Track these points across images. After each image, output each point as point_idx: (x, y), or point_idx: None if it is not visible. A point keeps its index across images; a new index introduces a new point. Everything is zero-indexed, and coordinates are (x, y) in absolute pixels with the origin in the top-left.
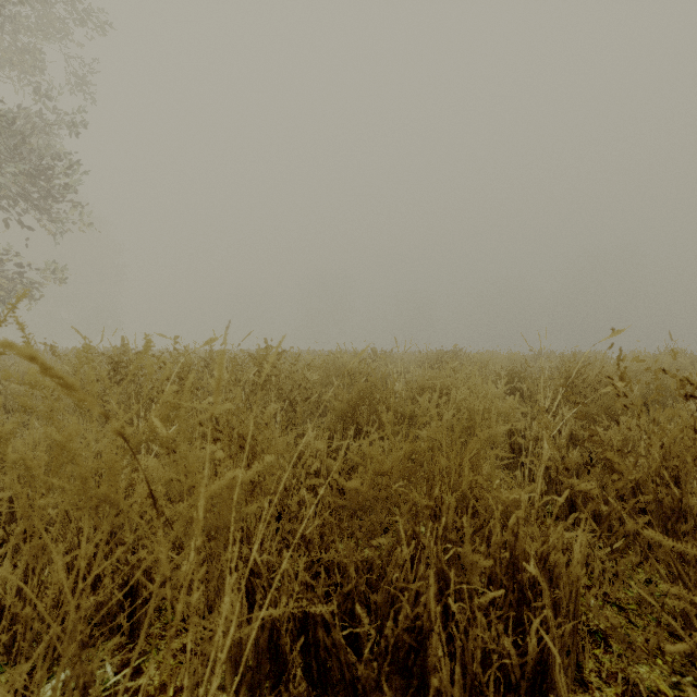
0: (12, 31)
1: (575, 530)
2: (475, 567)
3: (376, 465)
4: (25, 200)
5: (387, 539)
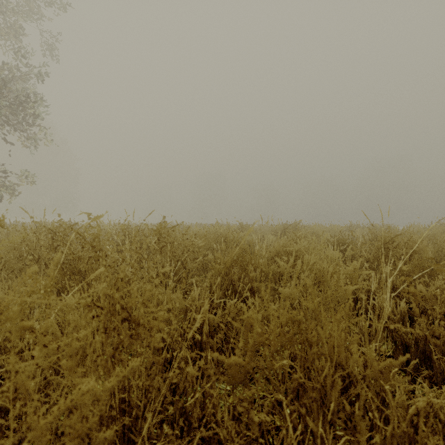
0: (1, 12)
1: (414, 374)
2: None
3: (256, 339)
4: (10, 125)
5: (268, 419)
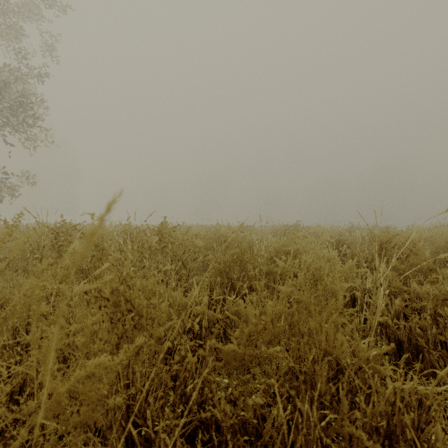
0: (2, 13)
1: (406, 368)
2: (355, 444)
3: (250, 328)
4: (11, 126)
5: (261, 401)
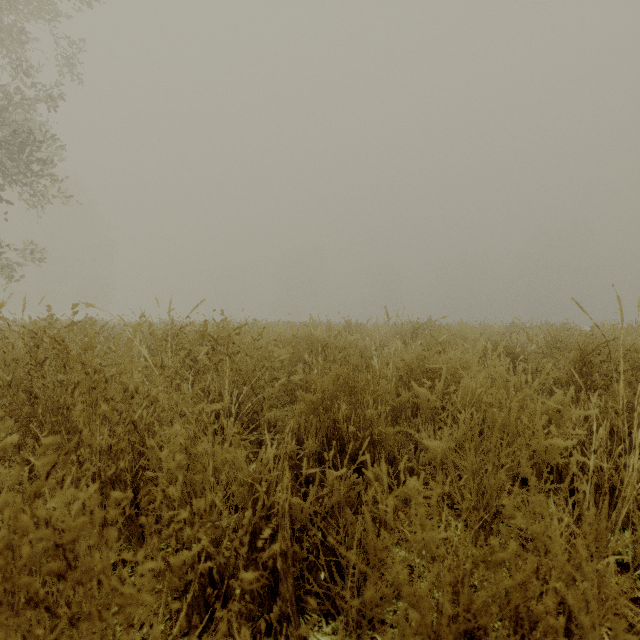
0: None
1: None
2: None
3: None
4: (6, 175)
5: None
